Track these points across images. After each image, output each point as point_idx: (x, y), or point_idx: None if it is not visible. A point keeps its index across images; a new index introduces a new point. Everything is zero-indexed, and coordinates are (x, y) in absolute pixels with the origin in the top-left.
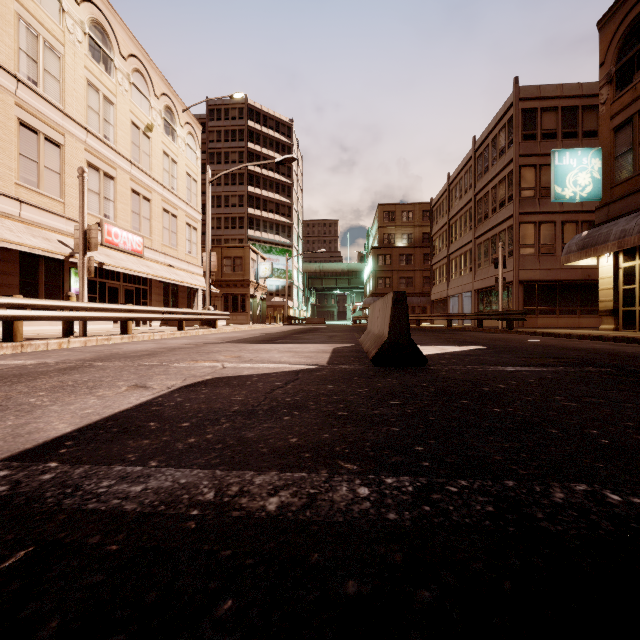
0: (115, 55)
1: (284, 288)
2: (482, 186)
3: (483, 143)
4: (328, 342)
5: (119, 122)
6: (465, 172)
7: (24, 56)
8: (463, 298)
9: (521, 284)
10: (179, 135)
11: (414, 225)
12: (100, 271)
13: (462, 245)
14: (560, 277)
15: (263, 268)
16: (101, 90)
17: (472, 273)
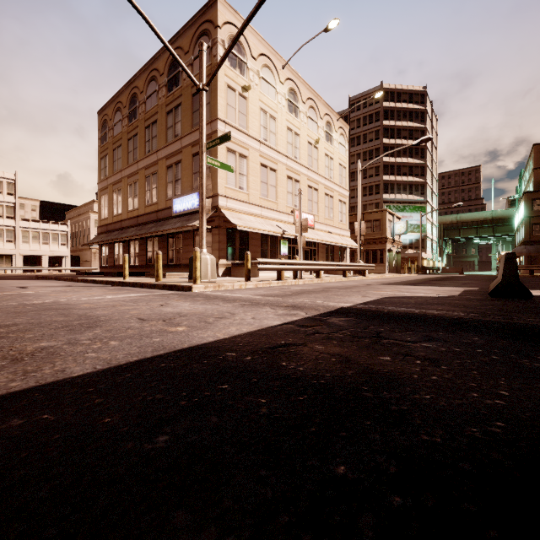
0: (299, 104)
1: (417, 241)
2: None
3: None
4: (461, 286)
5: (301, 145)
6: None
7: (262, 128)
8: None
9: None
10: (334, 138)
11: None
12: (292, 240)
13: None
14: None
15: (398, 226)
16: (293, 129)
17: None
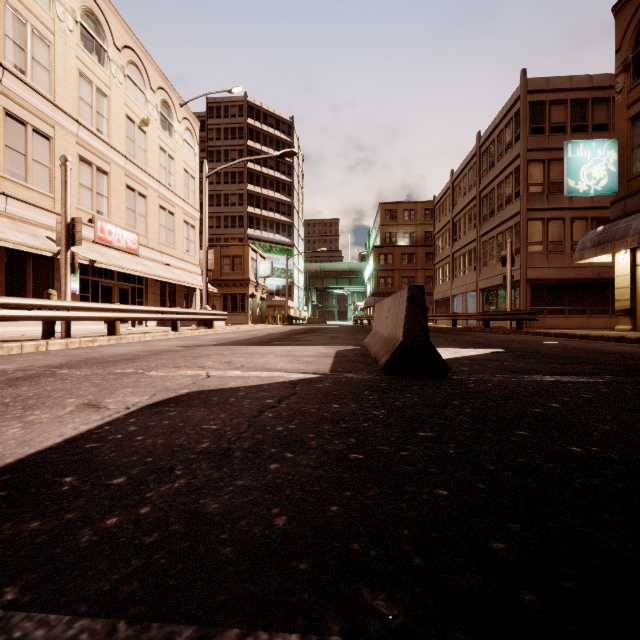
0: (109, 46)
1: (284, 288)
2: (487, 182)
3: (488, 138)
4: (330, 344)
5: (113, 115)
6: (469, 169)
7: (10, 43)
8: (467, 298)
9: (529, 283)
10: (176, 130)
11: (416, 224)
12: (93, 269)
13: (466, 243)
14: (569, 276)
15: (263, 267)
16: (94, 81)
17: (477, 272)
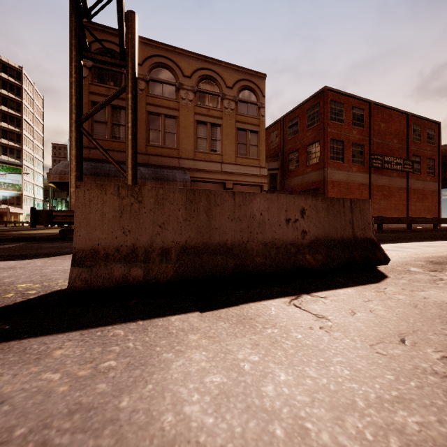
0: None
1: (13, 198)
2: None
3: None
4: None
5: None
6: None
7: None
8: None
9: None
10: None
11: None
12: None
13: None
14: None
15: None
16: None
17: None
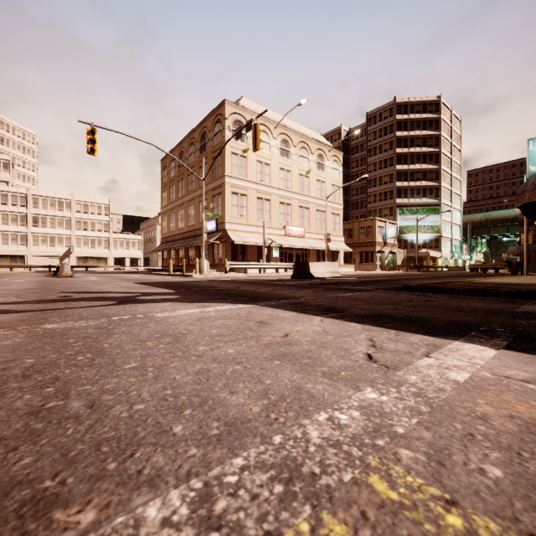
0: (291, 148)
1: (431, 241)
2: None
3: None
4: None
5: (293, 178)
6: None
7: (258, 173)
8: None
9: None
10: (326, 166)
11: None
12: (285, 247)
13: None
14: None
15: (390, 231)
16: (285, 168)
17: None
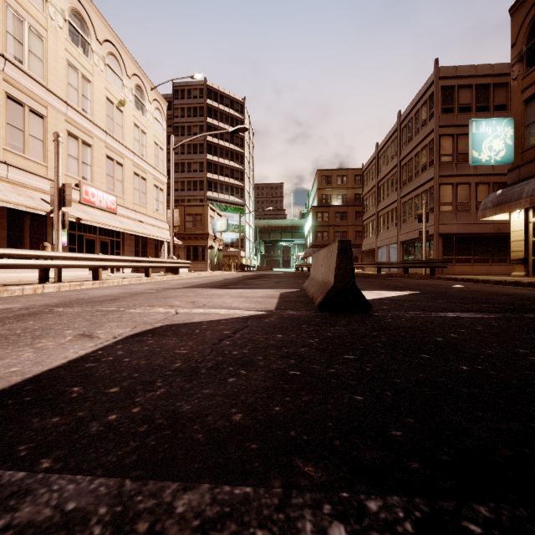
0: (92, 40)
1: (238, 240)
2: (406, 153)
3: (407, 116)
4: (275, 287)
5: (95, 97)
6: (391, 141)
7: (11, 38)
8: (390, 249)
9: (441, 237)
10: (148, 110)
11: (347, 187)
12: (79, 225)
13: (389, 204)
14: (474, 231)
15: (220, 223)
16: (80, 70)
17: (398, 227)
